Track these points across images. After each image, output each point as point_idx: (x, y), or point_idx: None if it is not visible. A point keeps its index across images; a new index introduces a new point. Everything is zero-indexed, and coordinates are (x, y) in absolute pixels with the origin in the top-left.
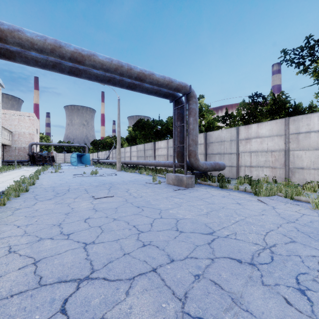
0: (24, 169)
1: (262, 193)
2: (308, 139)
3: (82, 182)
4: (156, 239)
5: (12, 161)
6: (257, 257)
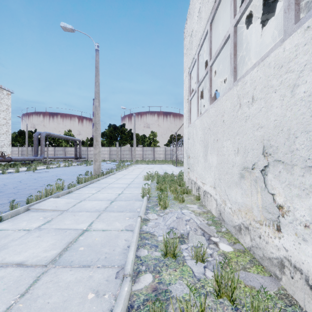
0: None
1: None
2: (102, 152)
3: None
4: None
5: None
6: None
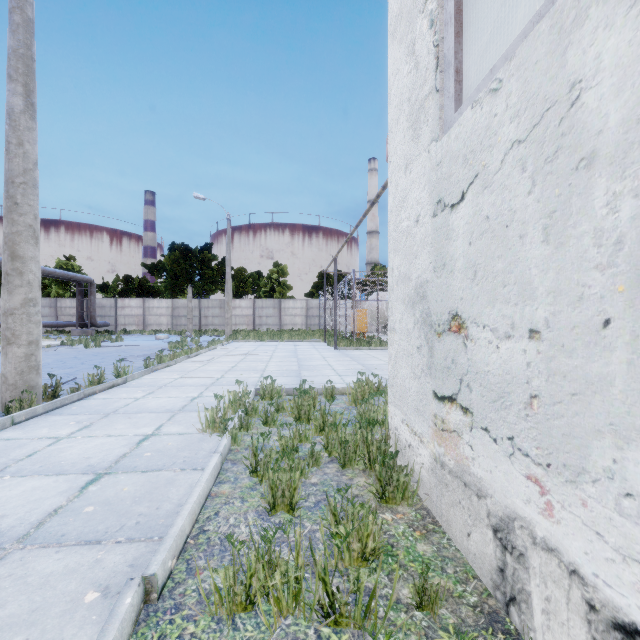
0: None
1: (132, 333)
2: (153, 310)
3: None
4: None
5: None
6: (132, 337)
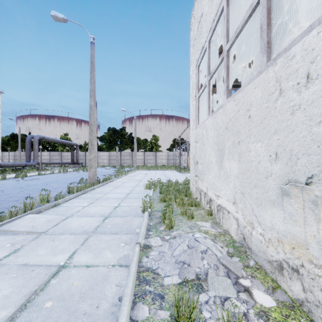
0: None
1: None
2: (101, 157)
3: None
4: None
5: None
6: None
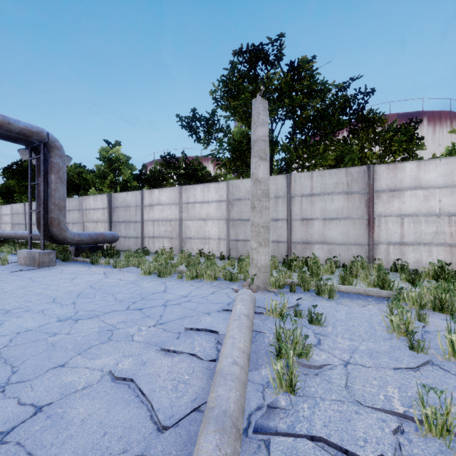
0: None
1: (119, 265)
2: (194, 209)
3: None
4: None
5: None
6: None
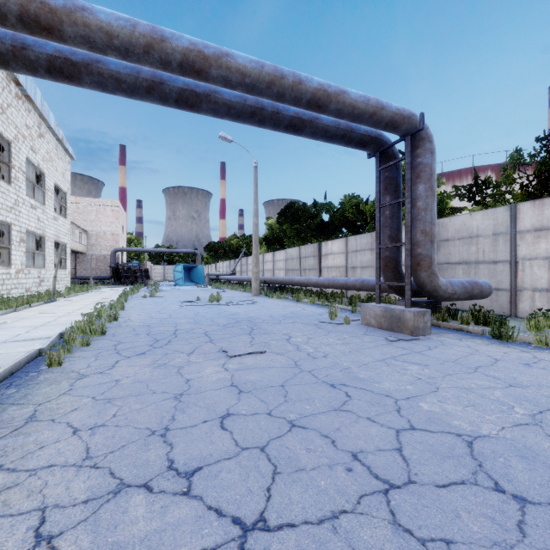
0: (104, 290)
1: None
2: None
3: (197, 316)
4: (460, 534)
5: (87, 278)
6: None
